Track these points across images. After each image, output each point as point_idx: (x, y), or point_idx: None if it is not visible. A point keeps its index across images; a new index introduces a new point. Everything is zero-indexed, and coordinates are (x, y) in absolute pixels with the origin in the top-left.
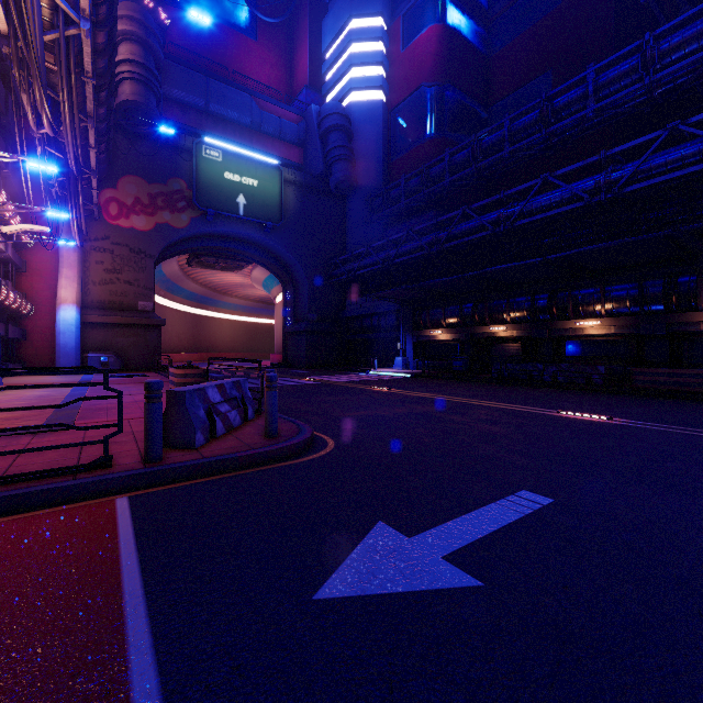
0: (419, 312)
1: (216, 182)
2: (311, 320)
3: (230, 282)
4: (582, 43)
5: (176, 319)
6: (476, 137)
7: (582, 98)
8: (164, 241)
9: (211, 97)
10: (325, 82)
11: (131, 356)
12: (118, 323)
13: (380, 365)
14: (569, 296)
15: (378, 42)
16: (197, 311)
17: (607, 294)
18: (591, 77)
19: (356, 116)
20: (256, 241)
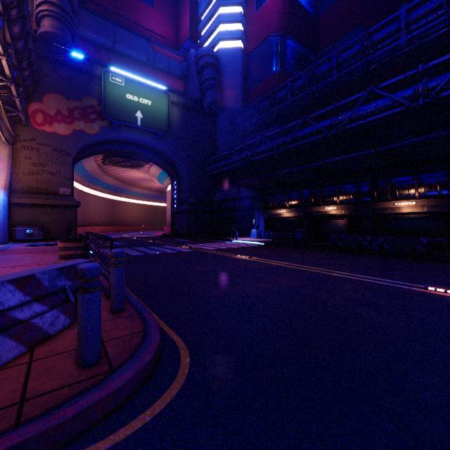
0: (268, 197)
1: (120, 101)
2: (190, 202)
3: (135, 177)
4: (385, 4)
5: (97, 202)
6: (311, 68)
7: (395, 32)
8: (79, 143)
9: (117, 39)
10: (201, 36)
11: (53, 229)
12: (42, 204)
13: (240, 235)
14: (388, 182)
15: (238, 6)
16: (113, 197)
17: (420, 181)
18: (403, 15)
19: (223, 59)
20: (151, 145)
